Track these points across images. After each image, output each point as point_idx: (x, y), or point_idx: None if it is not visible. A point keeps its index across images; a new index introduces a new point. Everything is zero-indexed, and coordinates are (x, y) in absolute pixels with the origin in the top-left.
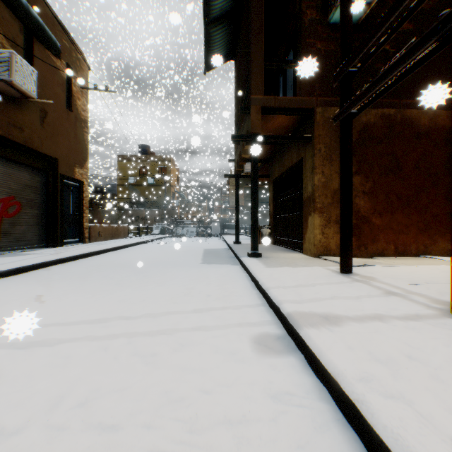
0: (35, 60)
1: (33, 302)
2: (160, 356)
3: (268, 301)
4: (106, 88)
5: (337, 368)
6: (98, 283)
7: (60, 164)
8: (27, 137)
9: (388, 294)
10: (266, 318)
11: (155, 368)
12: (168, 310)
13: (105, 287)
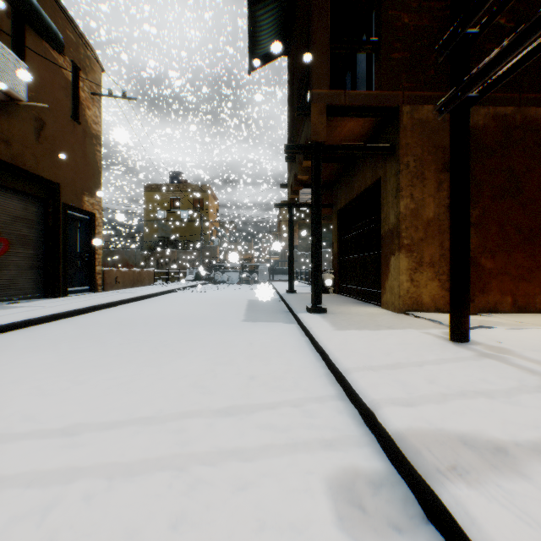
0: (28, 54)
1: None
2: (146, 538)
3: (347, 392)
4: (124, 94)
5: None
6: (92, 353)
7: (63, 191)
8: (17, 154)
9: None
10: (349, 428)
11: None
12: (184, 408)
13: (99, 361)
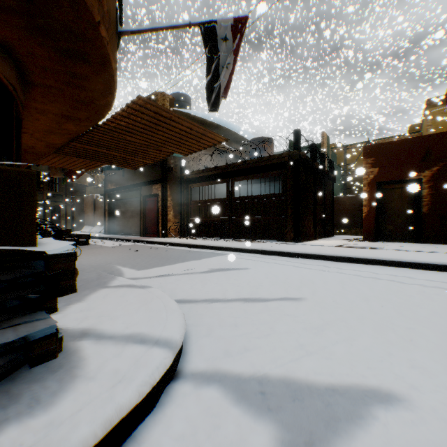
0: None
1: None
2: None
3: None
4: None
5: None
6: None
7: None
8: None
9: None
10: None
11: None
12: None
13: None
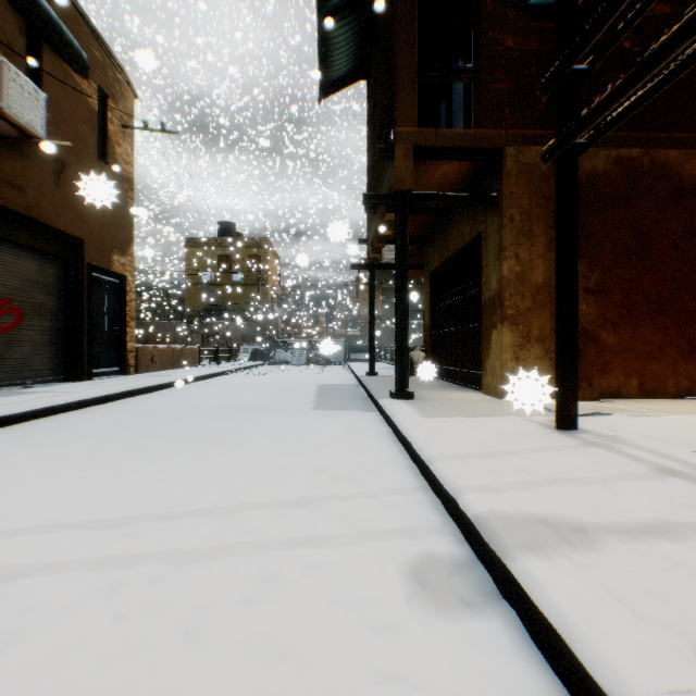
0: (45, 79)
1: (8, 482)
2: (218, 611)
3: (431, 484)
4: (163, 127)
5: (624, 683)
6: (133, 444)
7: (87, 248)
8: (32, 203)
9: (661, 472)
10: (430, 518)
11: (203, 645)
12: (247, 500)
13: (143, 453)
